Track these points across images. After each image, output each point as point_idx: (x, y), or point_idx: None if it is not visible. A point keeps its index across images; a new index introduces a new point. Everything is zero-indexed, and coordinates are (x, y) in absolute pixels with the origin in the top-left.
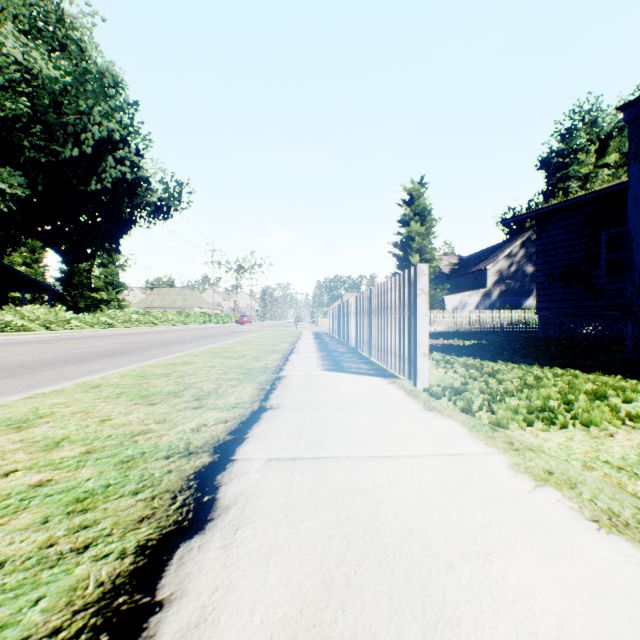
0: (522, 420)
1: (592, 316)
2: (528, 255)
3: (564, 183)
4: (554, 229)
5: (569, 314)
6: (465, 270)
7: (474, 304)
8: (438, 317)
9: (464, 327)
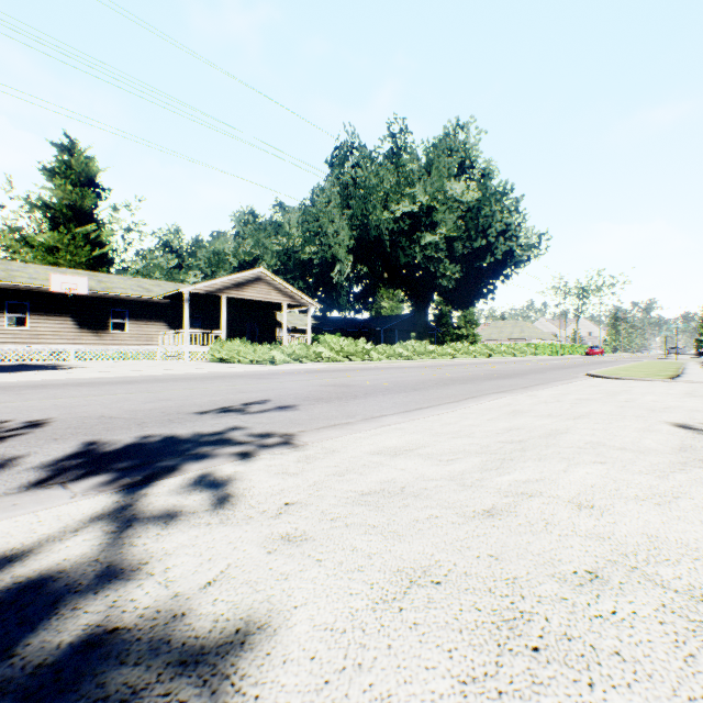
0: None
1: None
2: None
3: None
4: None
5: None
6: None
7: None
8: None
9: None
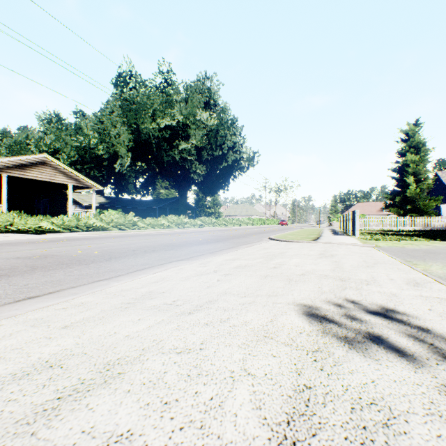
0: (369, 239)
1: None
2: None
3: None
4: None
5: None
6: None
7: None
8: (415, 221)
9: (436, 227)
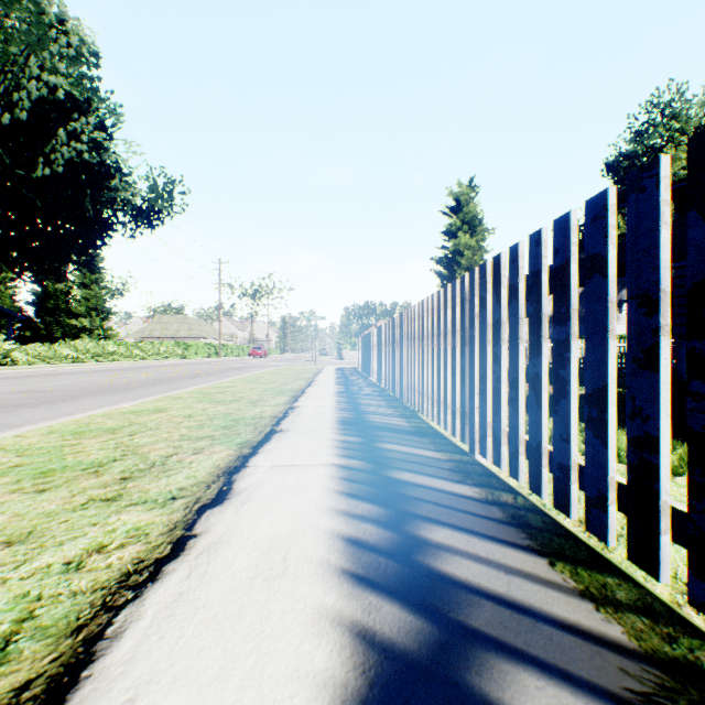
0: None
1: None
2: None
3: None
4: None
5: None
6: None
7: None
8: None
9: None
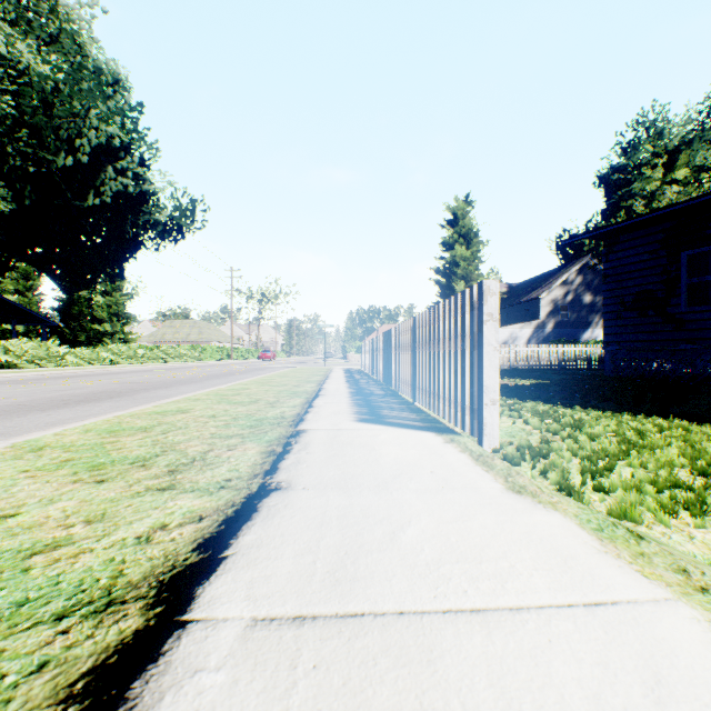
0: (659, 508)
1: (671, 351)
2: (586, 283)
3: (626, 202)
4: (625, 250)
5: (643, 349)
6: (515, 299)
7: (526, 338)
8: None
9: (517, 364)
